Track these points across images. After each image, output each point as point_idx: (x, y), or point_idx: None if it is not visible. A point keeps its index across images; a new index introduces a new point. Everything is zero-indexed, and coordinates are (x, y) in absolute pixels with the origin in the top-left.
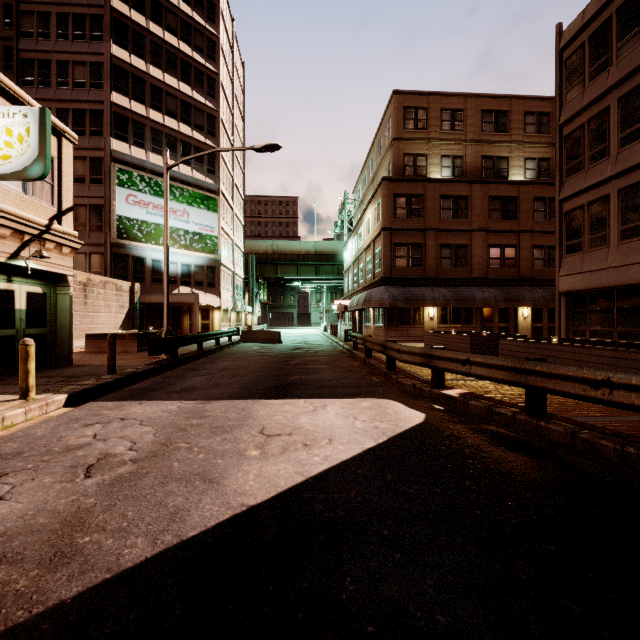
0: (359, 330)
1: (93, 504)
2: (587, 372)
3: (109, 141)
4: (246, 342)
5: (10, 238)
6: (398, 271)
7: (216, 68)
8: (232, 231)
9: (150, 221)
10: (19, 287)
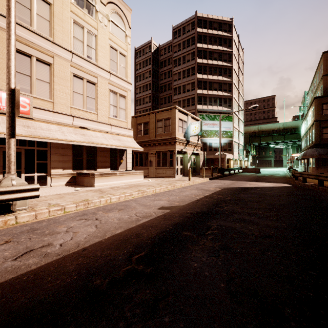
0: (307, 169)
1: (228, 185)
2: (325, 175)
3: (196, 106)
4: (245, 172)
5: (193, 147)
6: (325, 140)
7: (231, 64)
8: (238, 126)
9: (208, 130)
10: (192, 157)
